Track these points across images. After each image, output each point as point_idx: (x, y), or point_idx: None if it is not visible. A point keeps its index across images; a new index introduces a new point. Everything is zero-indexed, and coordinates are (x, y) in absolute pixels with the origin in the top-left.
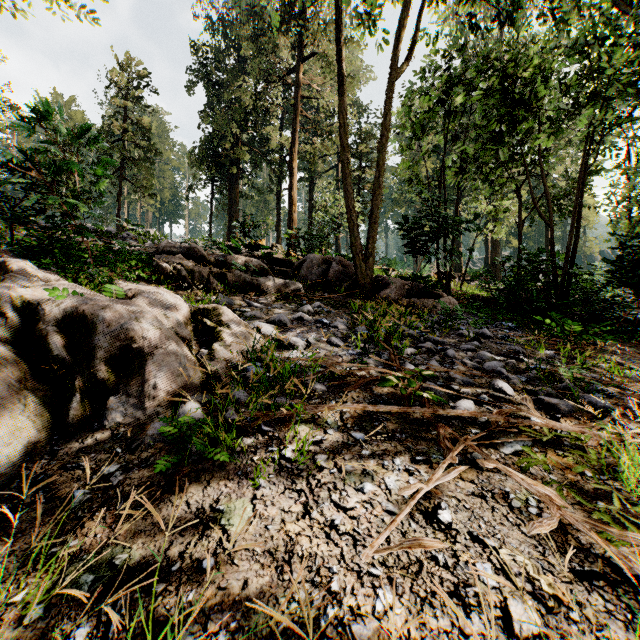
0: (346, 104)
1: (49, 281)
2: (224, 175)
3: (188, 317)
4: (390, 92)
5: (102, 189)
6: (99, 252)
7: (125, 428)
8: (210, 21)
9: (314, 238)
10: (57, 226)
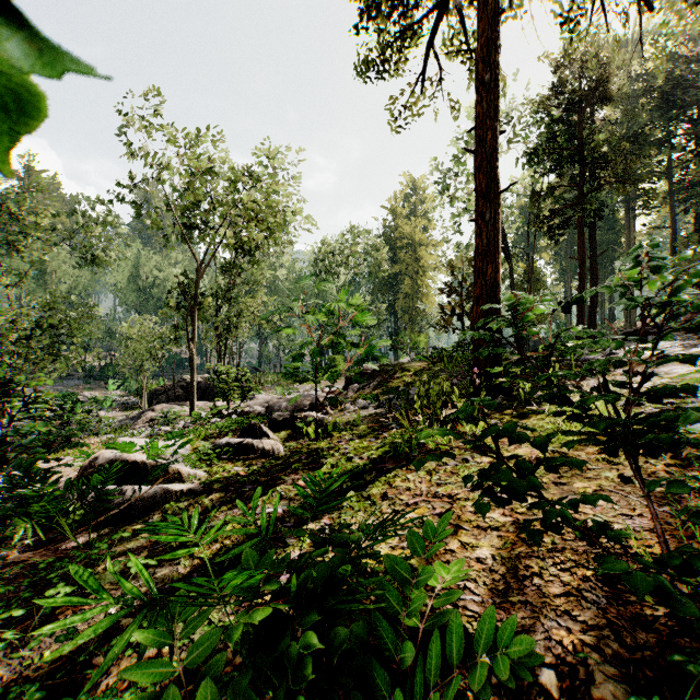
0: None
1: None
2: None
3: None
4: None
5: None
6: None
7: None
8: None
9: None
10: None
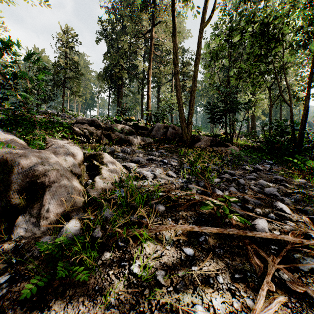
0: (176, 41)
1: (5, 138)
2: (115, 85)
3: (81, 160)
4: (201, 34)
5: (41, 87)
6: (44, 123)
7: (25, 240)
8: (108, 8)
9: (159, 115)
10: (17, 108)
